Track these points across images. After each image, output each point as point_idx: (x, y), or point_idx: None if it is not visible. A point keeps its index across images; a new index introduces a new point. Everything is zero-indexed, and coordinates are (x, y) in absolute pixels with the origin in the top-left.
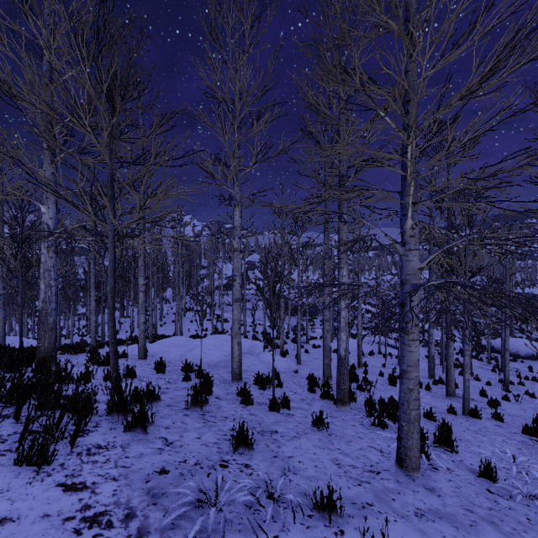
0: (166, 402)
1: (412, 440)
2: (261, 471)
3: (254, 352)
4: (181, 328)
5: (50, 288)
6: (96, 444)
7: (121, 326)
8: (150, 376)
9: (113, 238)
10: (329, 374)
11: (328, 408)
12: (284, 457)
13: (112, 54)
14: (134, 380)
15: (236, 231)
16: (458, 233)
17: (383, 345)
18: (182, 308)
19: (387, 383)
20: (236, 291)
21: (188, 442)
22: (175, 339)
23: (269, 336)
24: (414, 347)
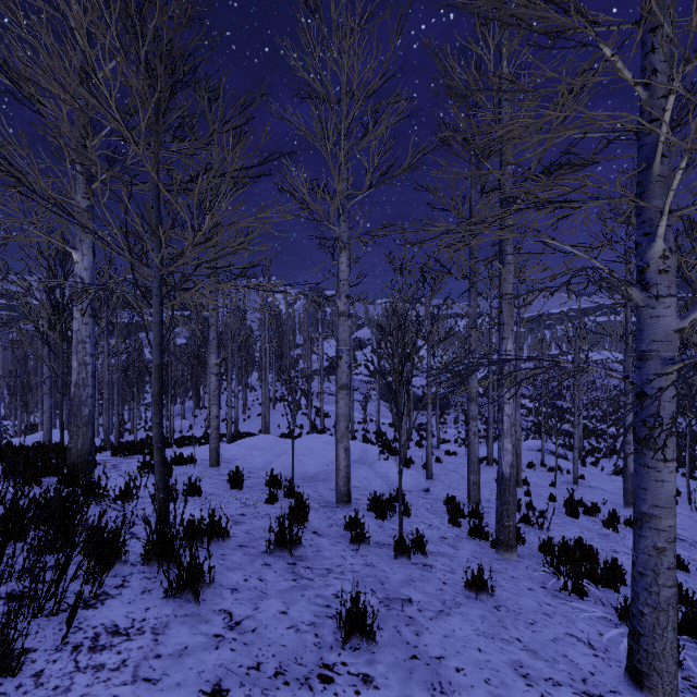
0: (239, 539)
1: (663, 641)
2: (391, 692)
3: (366, 461)
4: (268, 424)
5: (84, 367)
6: (111, 624)
7: (195, 420)
8: (222, 493)
9: (158, 289)
10: (476, 497)
11: (484, 555)
12: (429, 659)
13: (154, 2)
14: (197, 499)
15: (342, 287)
16: (690, 285)
17: (547, 454)
18: (271, 398)
19: (563, 513)
20: (342, 373)
21: (267, 621)
22: (260, 439)
23: (393, 442)
24: (666, 473)
